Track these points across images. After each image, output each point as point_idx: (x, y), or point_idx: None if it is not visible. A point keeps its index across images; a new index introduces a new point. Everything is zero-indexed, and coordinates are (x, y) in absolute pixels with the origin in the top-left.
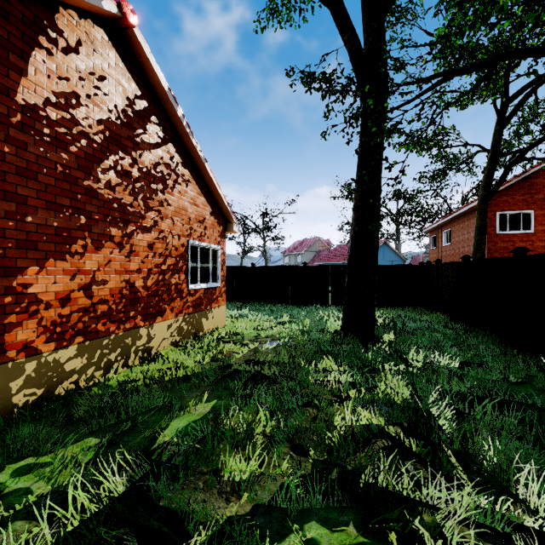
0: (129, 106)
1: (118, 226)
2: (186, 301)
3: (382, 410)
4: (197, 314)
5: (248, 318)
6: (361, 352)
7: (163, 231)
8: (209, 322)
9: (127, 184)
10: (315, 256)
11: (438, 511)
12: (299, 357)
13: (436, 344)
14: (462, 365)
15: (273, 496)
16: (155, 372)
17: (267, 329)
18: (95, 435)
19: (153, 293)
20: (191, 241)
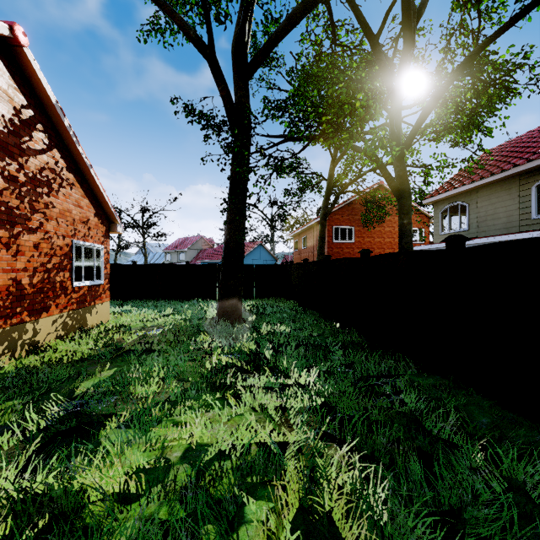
0: (15, 115)
1: (5, 227)
2: (71, 297)
3: (235, 354)
4: (82, 310)
5: (132, 313)
6: (229, 329)
7: (49, 232)
8: (92, 317)
9: (14, 188)
10: (198, 254)
11: (253, 387)
12: (182, 336)
13: (282, 320)
14: (293, 331)
15: (167, 398)
16: (52, 357)
17: (153, 321)
18: (15, 399)
19: (39, 290)
20: (75, 241)
